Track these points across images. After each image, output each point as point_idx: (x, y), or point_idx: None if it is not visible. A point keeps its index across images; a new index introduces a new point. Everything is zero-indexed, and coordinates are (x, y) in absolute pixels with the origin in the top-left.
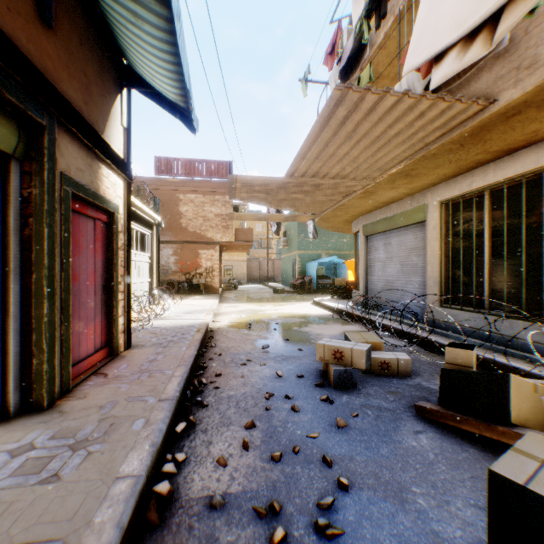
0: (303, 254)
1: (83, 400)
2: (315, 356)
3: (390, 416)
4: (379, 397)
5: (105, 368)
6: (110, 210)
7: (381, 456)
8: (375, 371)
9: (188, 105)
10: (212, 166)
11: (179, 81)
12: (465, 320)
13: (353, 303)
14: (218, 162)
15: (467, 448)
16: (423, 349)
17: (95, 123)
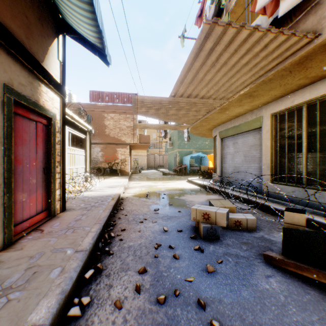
0: (181, 151)
1: (20, 251)
2: (190, 216)
3: (245, 262)
4: (236, 247)
5: (44, 225)
6: (49, 116)
7: (243, 298)
8: (231, 227)
9: (103, 46)
10: (124, 96)
11: (96, 26)
12: (289, 192)
13: (212, 181)
14: (129, 94)
15: (308, 290)
16: (261, 211)
17: (36, 54)
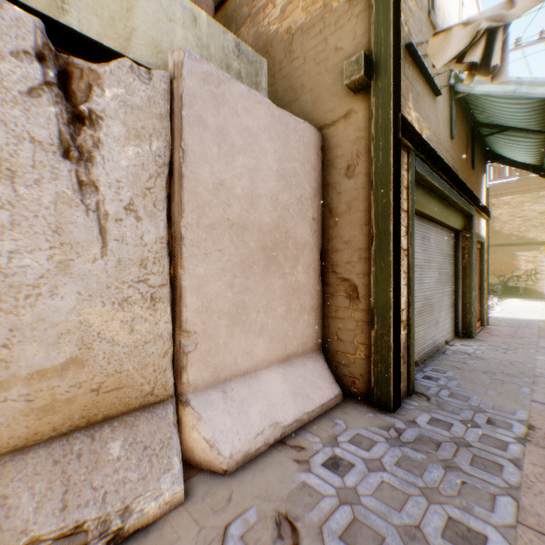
0: None
1: (487, 339)
2: None
3: None
4: None
5: (483, 331)
6: (482, 242)
7: None
8: None
9: (540, 163)
10: None
11: (537, 155)
12: None
13: None
14: None
15: None
16: None
17: (478, 198)
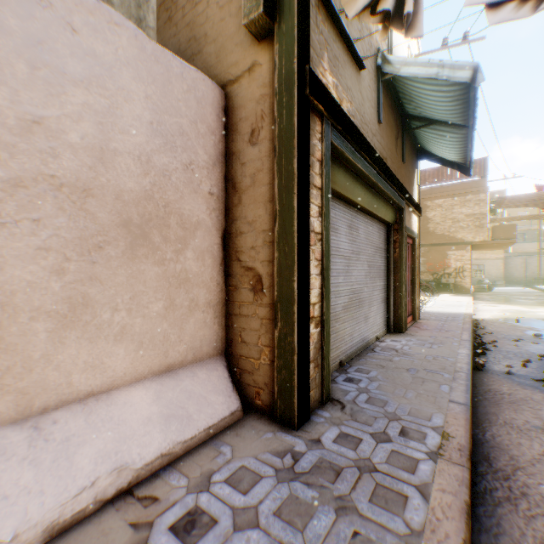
0: None
1: (417, 333)
2: None
3: None
4: None
5: (414, 325)
6: (414, 237)
7: None
8: None
9: (464, 161)
10: None
11: (462, 153)
12: None
13: None
14: None
15: None
16: None
17: (410, 193)
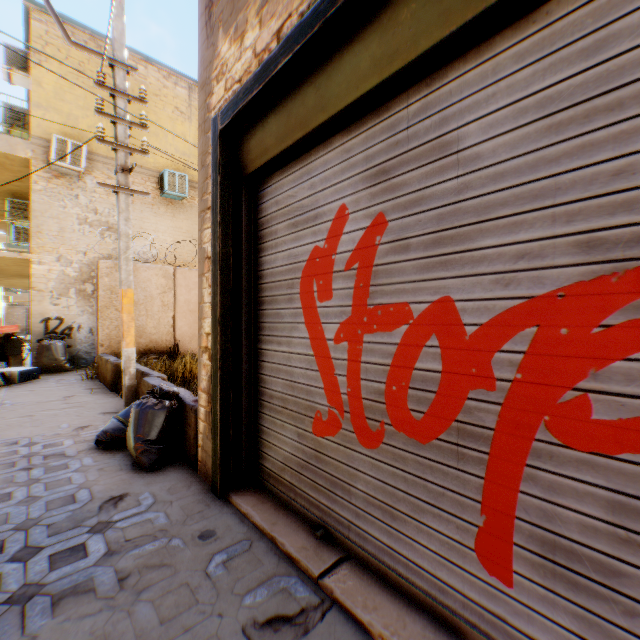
0: None
1: None
2: None
3: None
4: None
5: None
6: None
7: None
8: None
9: None
10: None
11: None
12: None
13: None
14: None
15: None
16: None
17: None
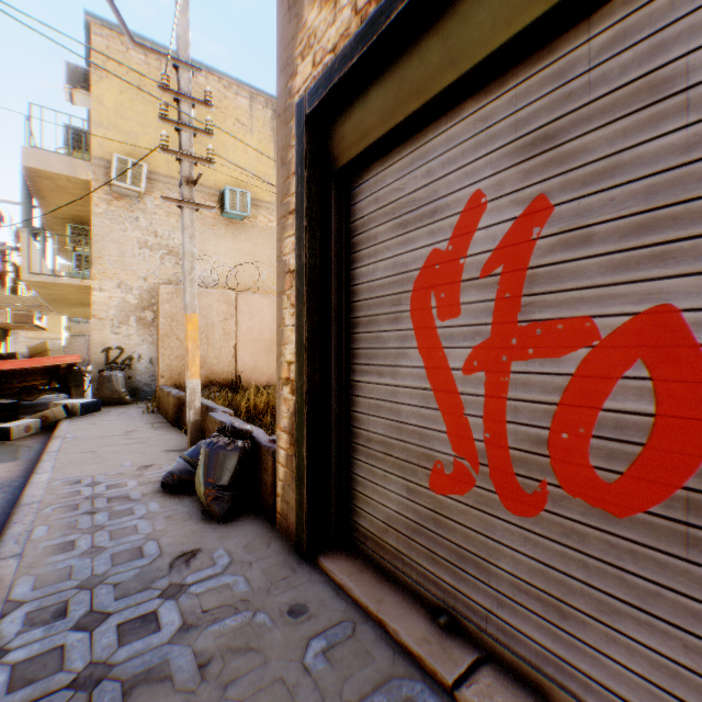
0: None
1: None
2: None
3: None
4: None
5: None
6: None
7: None
8: None
9: None
10: None
11: None
12: None
13: None
14: None
15: None
16: None
17: None
